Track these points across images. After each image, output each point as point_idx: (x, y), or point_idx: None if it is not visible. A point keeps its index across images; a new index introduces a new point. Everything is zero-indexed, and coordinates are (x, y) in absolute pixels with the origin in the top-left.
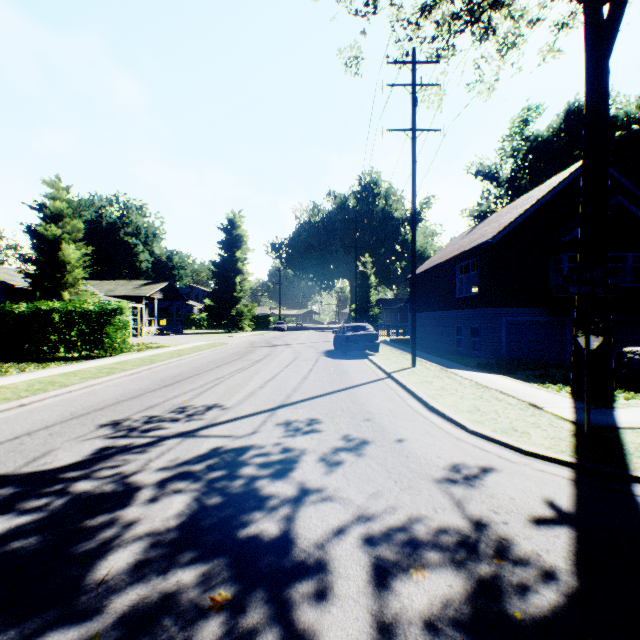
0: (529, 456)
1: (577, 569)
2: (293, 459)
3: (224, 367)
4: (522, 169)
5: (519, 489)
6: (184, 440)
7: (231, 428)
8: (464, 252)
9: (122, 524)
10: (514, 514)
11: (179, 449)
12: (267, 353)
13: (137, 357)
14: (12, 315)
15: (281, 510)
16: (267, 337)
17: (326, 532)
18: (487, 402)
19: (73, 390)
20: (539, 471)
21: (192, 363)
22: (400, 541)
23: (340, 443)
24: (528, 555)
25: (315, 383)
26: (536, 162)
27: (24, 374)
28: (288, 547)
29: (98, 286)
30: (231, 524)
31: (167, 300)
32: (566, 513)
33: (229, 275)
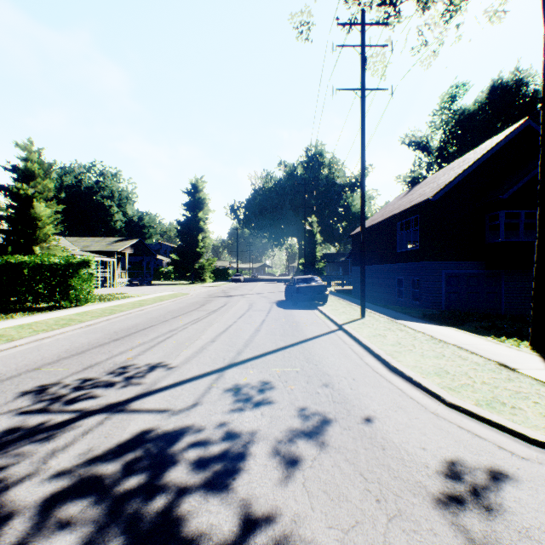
0: (539, 447)
1: None
2: (237, 452)
3: (180, 318)
4: (451, 139)
5: None
6: (108, 417)
7: (169, 398)
8: (405, 210)
9: None
10: None
11: (97, 433)
12: (223, 303)
13: (100, 307)
14: None
15: None
16: (225, 288)
17: None
18: (452, 361)
19: (19, 345)
20: None
21: (151, 313)
22: None
23: (296, 423)
24: None
25: (267, 336)
26: (464, 133)
27: None
28: None
29: (76, 242)
30: None
31: (138, 255)
32: None
33: (192, 233)
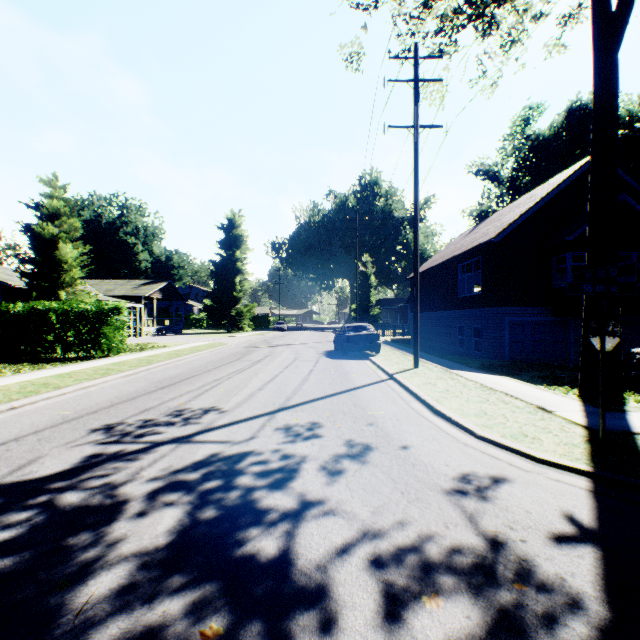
0: (542, 464)
1: (608, 596)
2: (293, 467)
3: (223, 368)
4: (523, 168)
5: (535, 501)
6: (178, 446)
7: (228, 433)
8: (466, 251)
9: (107, 542)
10: (532, 530)
11: (173, 456)
12: (267, 353)
13: (135, 358)
14: (8, 315)
15: (280, 526)
16: (267, 337)
17: (329, 552)
18: (494, 405)
19: (67, 392)
20: (554, 481)
21: (190, 364)
22: (410, 562)
23: (342, 449)
24: (552, 579)
25: (315, 385)
26: (537, 161)
27: (18, 375)
28: (287, 570)
29: (97, 286)
30: (225, 542)
31: (166, 300)
32: (588, 529)
33: (229, 275)
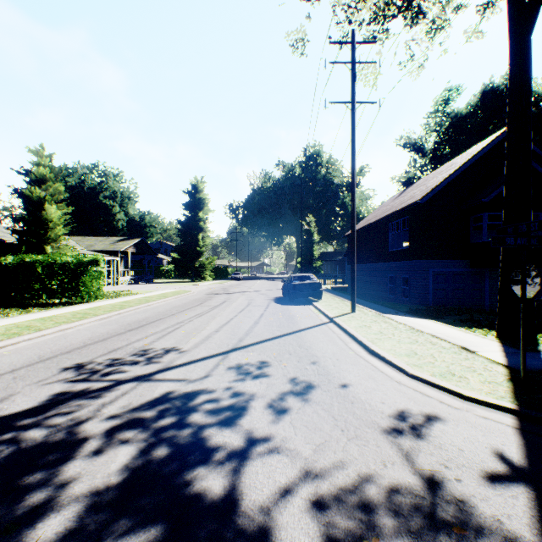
0: (470, 402)
1: None
2: (242, 405)
3: (185, 312)
4: (444, 141)
5: (466, 439)
6: (139, 384)
7: (185, 372)
8: (396, 211)
9: (61, 481)
10: (466, 469)
11: (133, 394)
12: (224, 300)
13: (109, 303)
14: None
15: (227, 464)
16: (225, 285)
17: (272, 492)
18: (423, 346)
19: (46, 334)
20: (483, 418)
21: (157, 309)
22: (350, 504)
23: (287, 387)
24: (489, 522)
25: (265, 327)
26: (456, 135)
27: (5, 319)
28: (231, 511)
29: (80, 242)
30: (174, 482)
31: (139, 254)
32: (519, 468)
33: (193, 232)
